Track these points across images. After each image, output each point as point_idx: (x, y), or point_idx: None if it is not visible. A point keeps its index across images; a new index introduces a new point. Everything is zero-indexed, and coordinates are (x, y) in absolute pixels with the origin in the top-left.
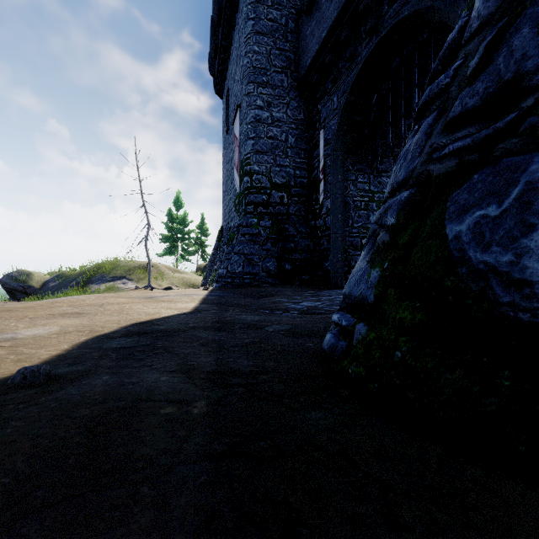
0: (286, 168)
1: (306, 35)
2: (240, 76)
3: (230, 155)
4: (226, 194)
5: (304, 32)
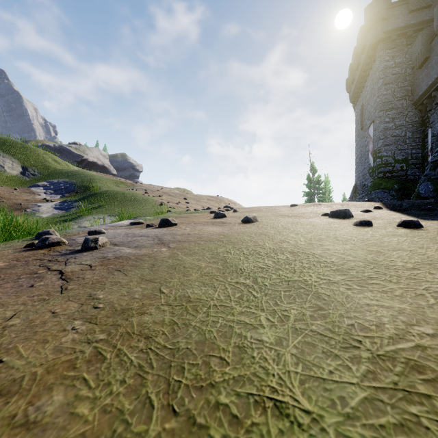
0: (405, 150)
1: (418, 78)
2: (373, 105)
3: (364, 143)
4: (359, 164)
5: (417, 76)
